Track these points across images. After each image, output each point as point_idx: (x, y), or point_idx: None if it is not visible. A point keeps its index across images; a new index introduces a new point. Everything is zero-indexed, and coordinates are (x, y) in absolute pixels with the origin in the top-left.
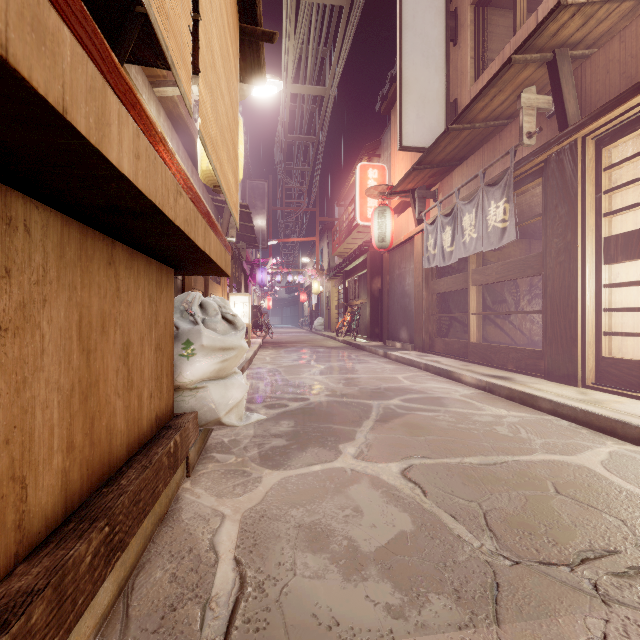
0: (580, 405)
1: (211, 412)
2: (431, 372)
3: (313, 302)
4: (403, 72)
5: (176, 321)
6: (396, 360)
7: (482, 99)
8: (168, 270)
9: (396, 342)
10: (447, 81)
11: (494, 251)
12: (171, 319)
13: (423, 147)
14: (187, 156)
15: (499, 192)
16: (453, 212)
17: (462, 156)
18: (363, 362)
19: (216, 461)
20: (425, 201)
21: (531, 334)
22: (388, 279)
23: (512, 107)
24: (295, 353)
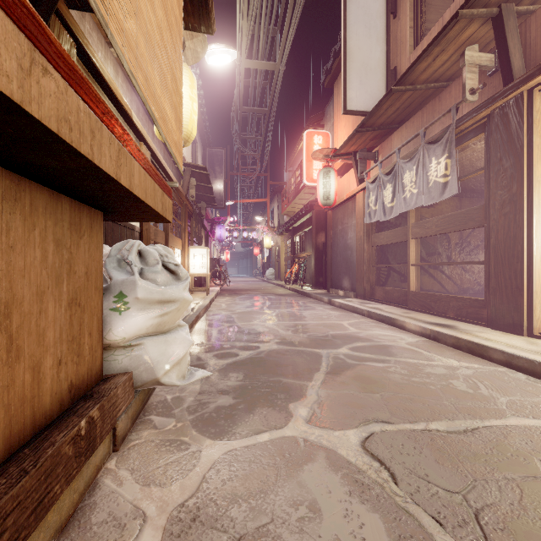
0: (538, 358)
1: (148, 372)
2: (374, 319)
3: (265, 255)
4: (347, 42)
5: (111, 271)
6: (340, 307)
7: (425, 59)
8: (92, 212)
9: (339, 290)
10: (387, 50)
11: (428, 208)
12: (98, 269)
13: (365, 111)
14: (148, 119)
15: (440, 149)
16: (394, 170)
17: (401, 119)
18: (310, 309)
19: (153, 427)
20: (366, 162)
21: (462, 283)
22: (331, 234)
23: (452, 68)
24: (248, 300)
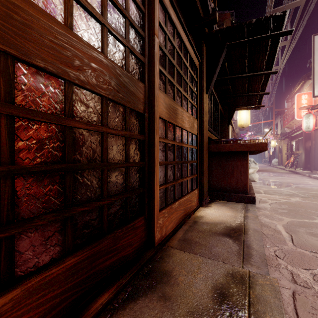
0: None
1: (252, 179)
2: None
3: (271, 150)
4: (315, 68)
5: None
6: (313, 178)
7: None
8: None
9: (317, 171)
10: None
11: None
12: None
13: None
14: None
15: None
16: None
17: None
18: (296, 177)
19: (254, 187)
20: None
21: None
22: (314, 143)
23: None
24: (264, 173)
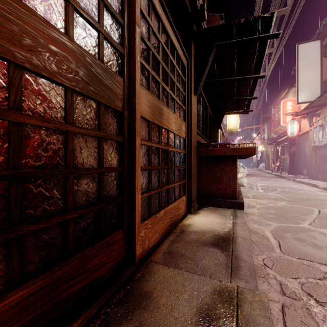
0: None
1: (241, 183)
2: (310, 185)
3: (258, 155)
4: (299, 75)
5: None
6: (297, 182)
7: (326, 93)
8: None
9: (301, 175)
10: (321, 73)
11: None
12: None
13: (308, 101)
14: None
15: None
16: (322, 125)
17: None
18: (281, 182)
19: (242, 191)
20: (313, 118)
21: None
22: (297, 148)
23: None
24: (252, 178)
